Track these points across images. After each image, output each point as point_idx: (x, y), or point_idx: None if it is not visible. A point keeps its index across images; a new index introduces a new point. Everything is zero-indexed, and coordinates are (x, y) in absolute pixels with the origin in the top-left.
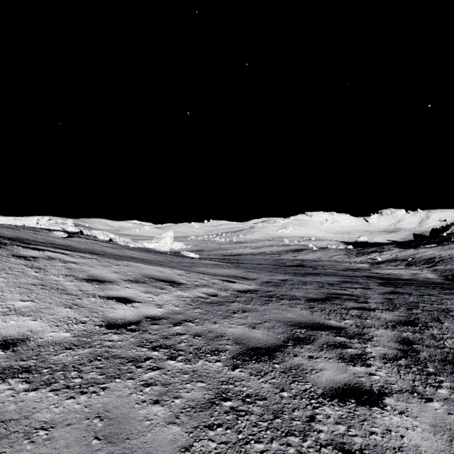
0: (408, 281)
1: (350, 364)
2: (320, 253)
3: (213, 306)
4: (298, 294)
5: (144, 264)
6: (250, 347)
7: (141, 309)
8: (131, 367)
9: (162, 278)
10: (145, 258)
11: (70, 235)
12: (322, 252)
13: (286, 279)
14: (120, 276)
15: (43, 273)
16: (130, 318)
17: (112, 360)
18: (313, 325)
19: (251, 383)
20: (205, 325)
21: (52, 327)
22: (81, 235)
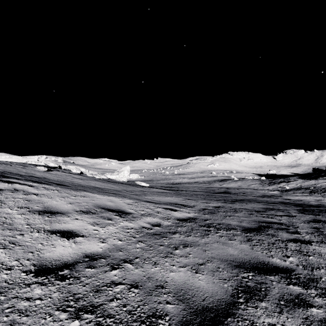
0: (320, 208)
1: None
2: (241, 182)
3: (156, 239)
4: (232, 223)
5: (99, 195)
6: (194, 307)
7: (83, 245)
8: None
9: (112, 208)
10: (104, 188)
11: (51, 169)
12: (242, 182)
13: (218, 206)
14: (73, 207)
15: None
16: (66, 259)
17: None
18: (258, 266)
19: None
20: (144, 268)
21: None
22: (60, 169)
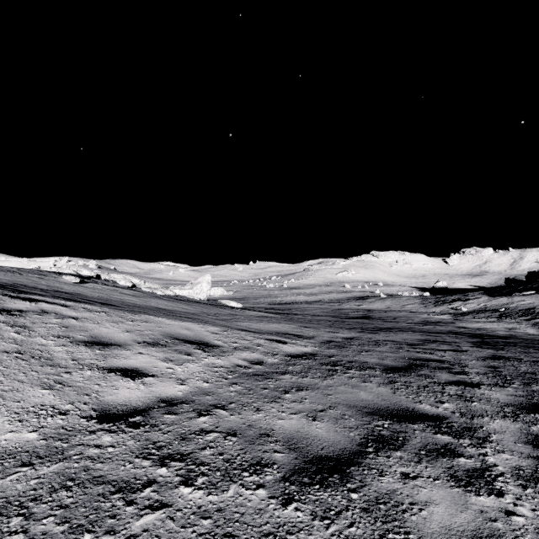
0: (508, 340)
1: (471, 491)
2: (390, 302)
3: (257, 381)
4: (370, 360)
5: (168, 319)
6: (309, 456)
7: (155, 387)
8: (117, 503)
9: (190, 338)
10: (173, 309)
11: (84, 280)
12: (392, 301)
13: (351, 338)
14: (133, 336)
15: (27, 334)
16: (136, 403)
17: (89, 487)
18: (399, 414)
19: (315, 537)
20: (243, 415)
21: (13, 423)
22: (99, 279)
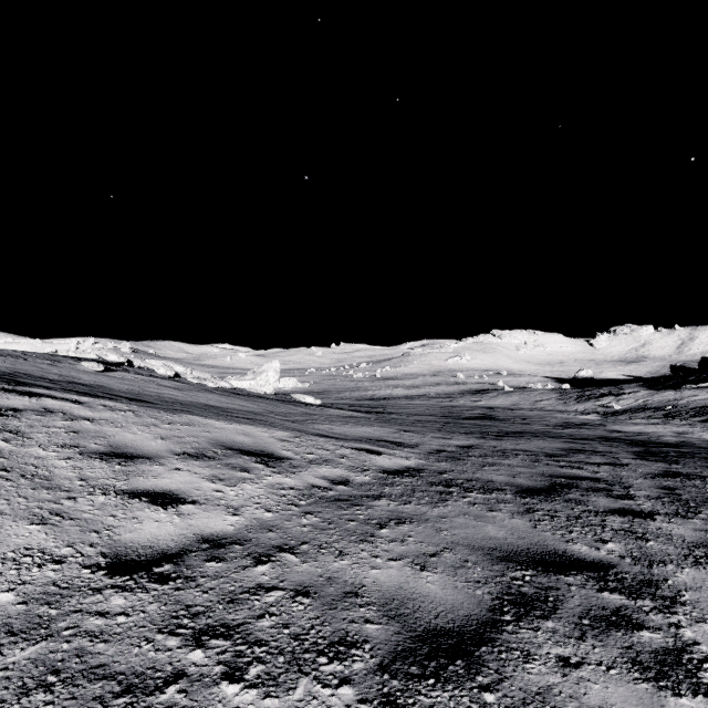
0: (682, 449)
1: (666, 689)
2: (518, 396)
3: (340, 509)
4: (497, 478)
5: (219, 421)
6: (418, 628)
7: (195, 520)
8: None
9: (249, 448)
10: (228, 407)
11: (111, 367)
12: (520, 395)
13: (469, 446)
14: (169, 445)
15: (19, 442)
16: (166, 544)
17: (81, 685)
18: (544, 559)
19: None
20: (320, 562)
21: None
22: (130, 367)
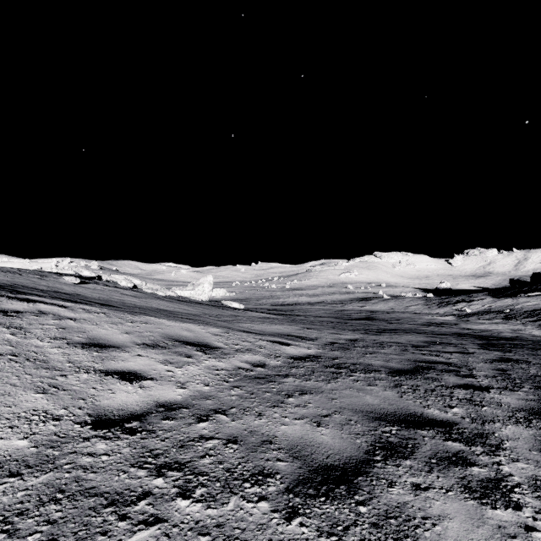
0: (515, 342)
1: (486, 504)
2: (394, 303)
3: (259, 384)
4: (375, 363)
5: (169, 320)
6: (314, 464)
7: (153, 391)
8: (109, 517)
9: (191, 340)
10: (174, 310)
11: (85, 280)
12: (395, 302)
13: (355, 339)
14: (132, 338)
15: (23, 335)
16: (133, 408)
17: (80, 500)
18: (407, 419)
19: None
20: (245, 420)
21: (2, 429)
22: (99, 280)
